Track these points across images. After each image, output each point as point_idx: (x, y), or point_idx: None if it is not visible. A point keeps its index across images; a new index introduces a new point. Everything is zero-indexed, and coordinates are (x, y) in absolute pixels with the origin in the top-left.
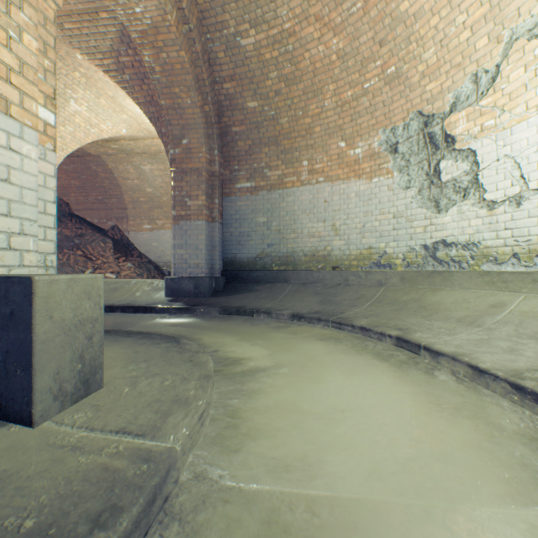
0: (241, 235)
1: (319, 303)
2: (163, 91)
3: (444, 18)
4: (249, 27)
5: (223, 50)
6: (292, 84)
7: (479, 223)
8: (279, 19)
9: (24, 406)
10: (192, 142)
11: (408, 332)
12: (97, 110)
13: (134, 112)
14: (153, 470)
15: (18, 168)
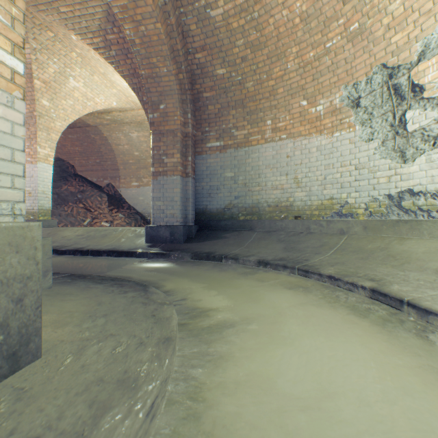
0: (211, 189)
1: (283, 250)
2: (143, 62)
3: None
4: None
5: (194, 22)
6: (257, 50)
7: None
8: None
9: None
10: (168, 107)
11: (384, 284)
12: (91, 86)
13: (121, 86)
14: None
15: None
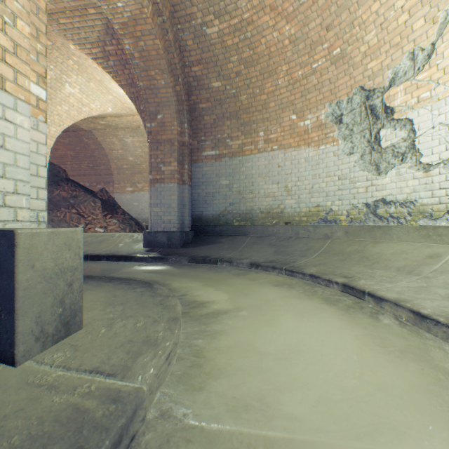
0: (207, 196)
1: (274, 254)
2: (141, 74)
3: (384, 3)
4: (213, 18)
5: (191, 38)
6: (251, 66)
7: (416, 183)
8: (239, 10)
9: (8, 347)
10: (165, 117)
11: (353, 279)
12: (87, 92)
13: (118, 93)
14: (120, 411)
15: (13, 136)
